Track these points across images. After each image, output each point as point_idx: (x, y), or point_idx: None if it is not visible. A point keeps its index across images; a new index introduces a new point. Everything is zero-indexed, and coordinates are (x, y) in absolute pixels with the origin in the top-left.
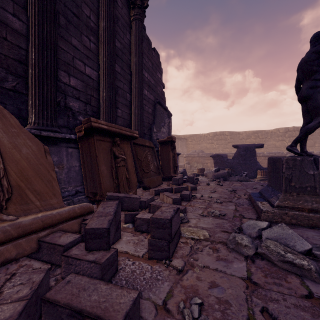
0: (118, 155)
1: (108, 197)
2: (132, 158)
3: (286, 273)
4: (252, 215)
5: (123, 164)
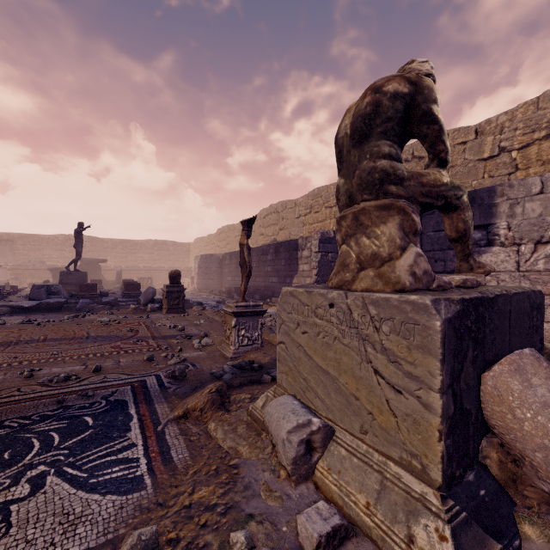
0: None
1: None
2: None
3: None
4: None
5: None
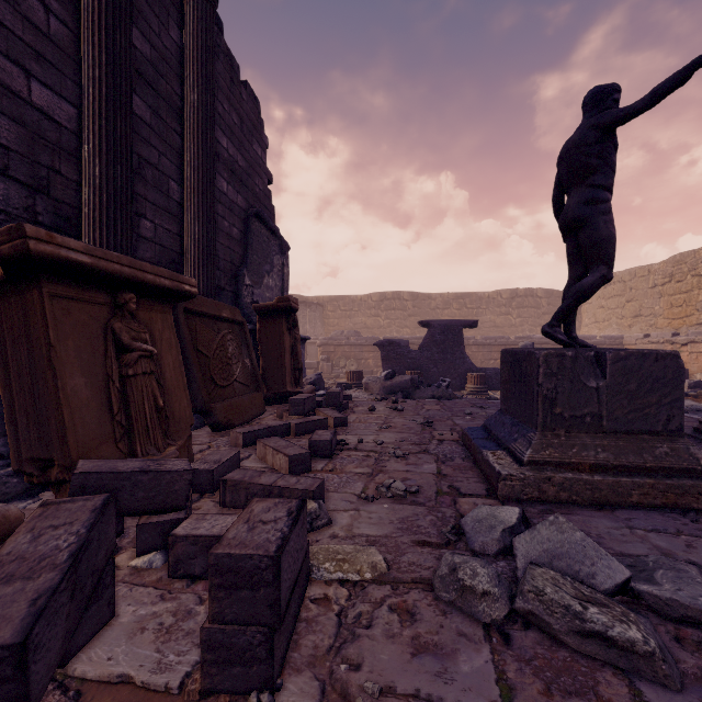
0: (131, 342)
1: (78, 478)
2: (179, 350)
3: (592, 667)
4: (476, 485)
5: (146, 369)
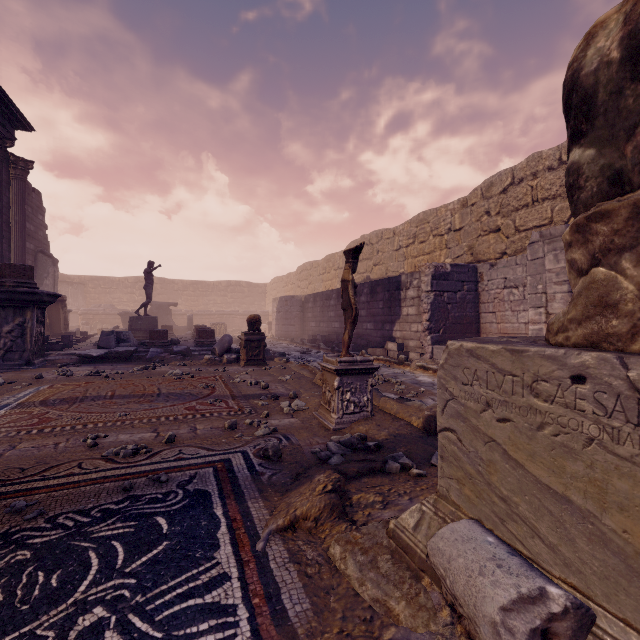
0: None
1: None
2: None
3: None
4: None
5: None
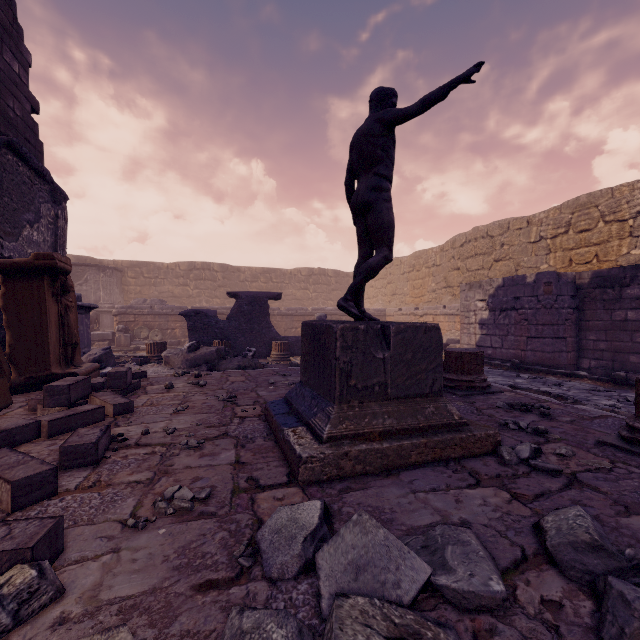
0: None
1: None
2: None
3: None
4: (277, 470)
5: None
